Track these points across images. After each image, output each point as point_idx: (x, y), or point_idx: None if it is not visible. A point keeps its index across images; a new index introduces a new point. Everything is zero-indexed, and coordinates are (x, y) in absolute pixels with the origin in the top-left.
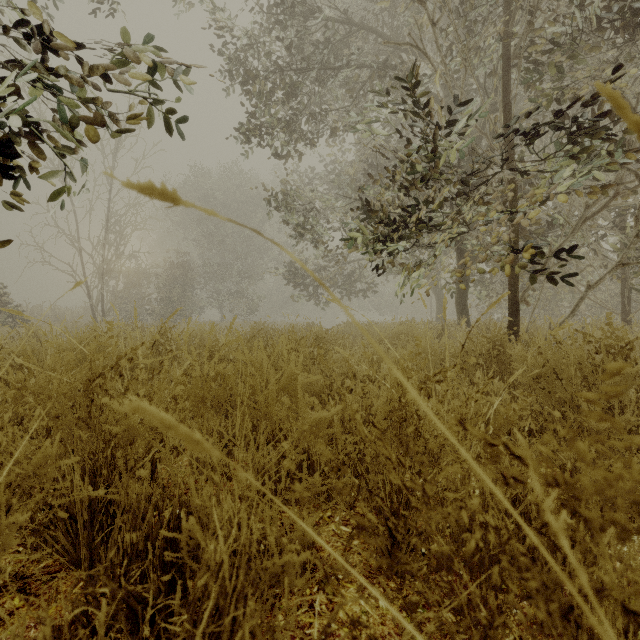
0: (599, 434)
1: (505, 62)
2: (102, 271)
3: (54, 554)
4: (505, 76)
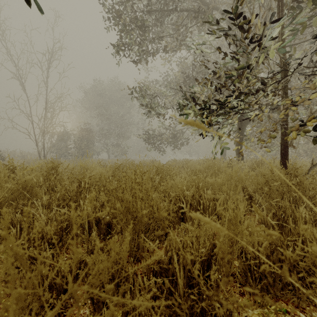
0: None
1: None
2: (43, 132)
3: None
4: None
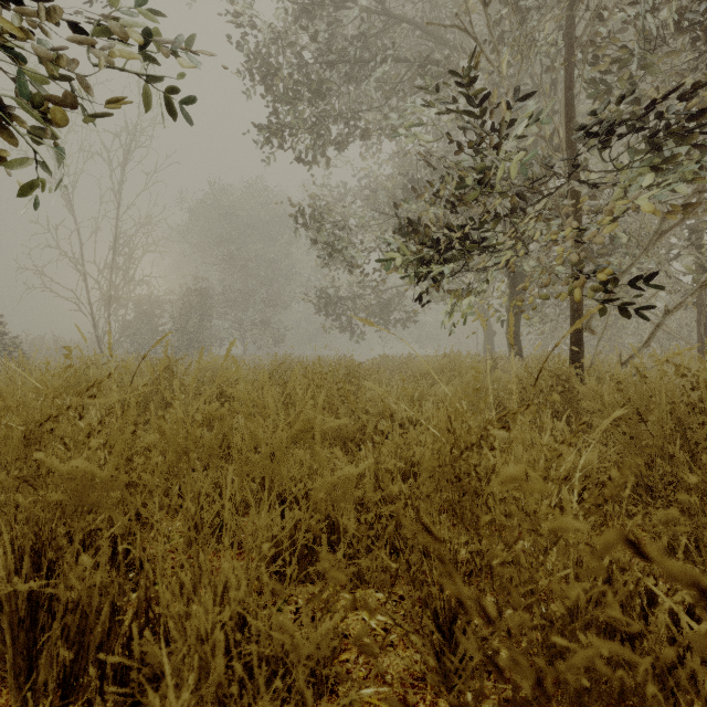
0: (706, 493)
1: (567, 51)
2: (109, 298)
3: None
4: (567, 67)
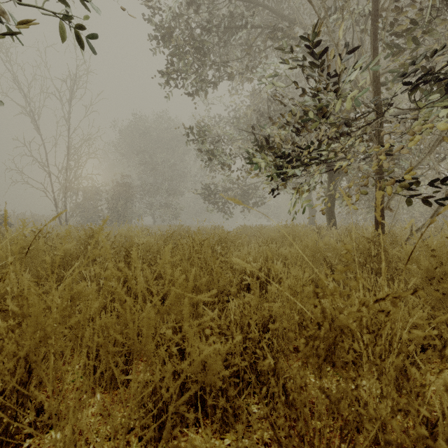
0: None
1: (373, 14)
2: (65, 188)
3: None
4: (373, 25)
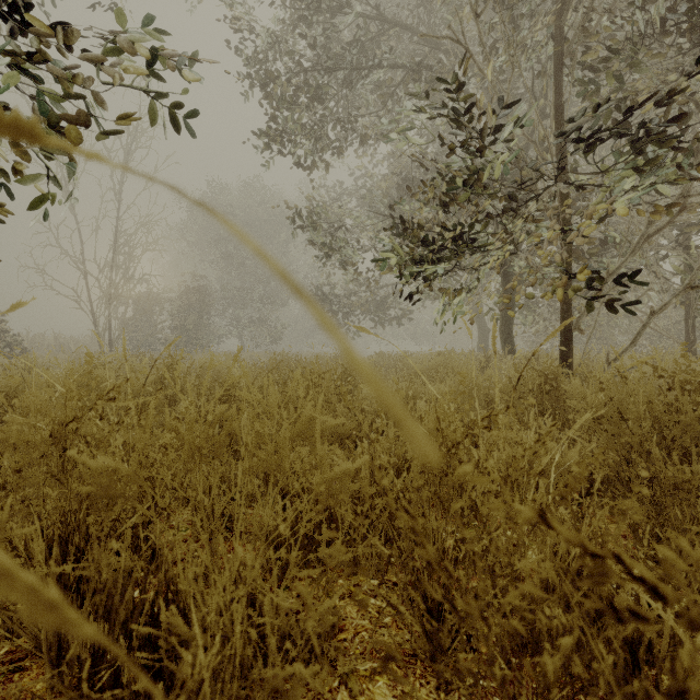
0: (677, 487)
1: (557, 60)
2: (109, 296)
3: (15, 639)
4: (557, 75)
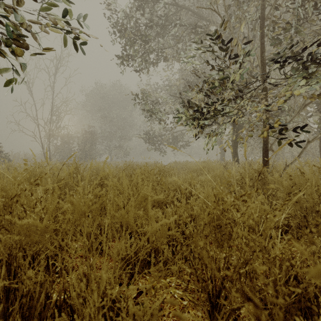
0: None
1: (261, 20)
2: (49, 135)
3: None
4: (261, 28)
